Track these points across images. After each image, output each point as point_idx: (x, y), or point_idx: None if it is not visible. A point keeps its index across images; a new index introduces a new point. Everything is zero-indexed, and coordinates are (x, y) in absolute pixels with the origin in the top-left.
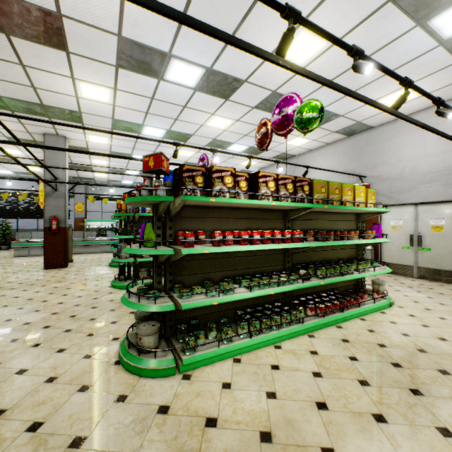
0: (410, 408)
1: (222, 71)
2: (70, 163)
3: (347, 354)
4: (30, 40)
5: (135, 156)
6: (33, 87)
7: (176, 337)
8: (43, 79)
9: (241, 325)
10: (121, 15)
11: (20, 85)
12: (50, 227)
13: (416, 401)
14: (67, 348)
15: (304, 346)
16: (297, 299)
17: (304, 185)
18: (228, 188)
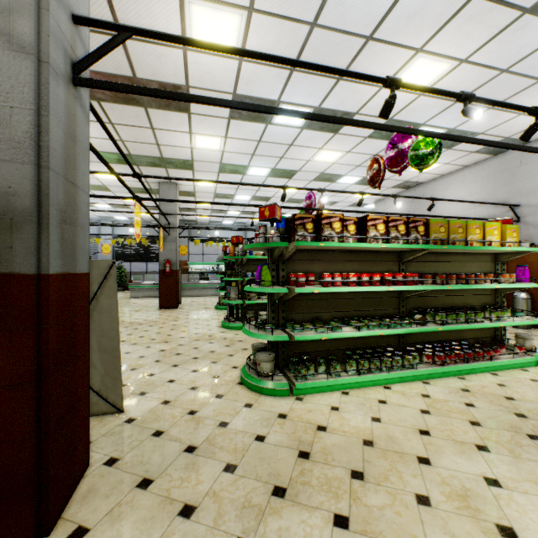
0: (520, 447)
1: (330, 108)
2: (180, 208)
3: (464, 401)
4: (161, 109)
5: (238, 196)
6: (157, 144)
7: (289, 369)
8: (166, 137)
9: (350, 363)
10: (237, 78)
11: (148, 144)
12: (164, 269)
13: (530, 443)
14: (198, 370)
15: (415, 390)
16: (414, 346)
17: (419, 225)
18: (336, 233)
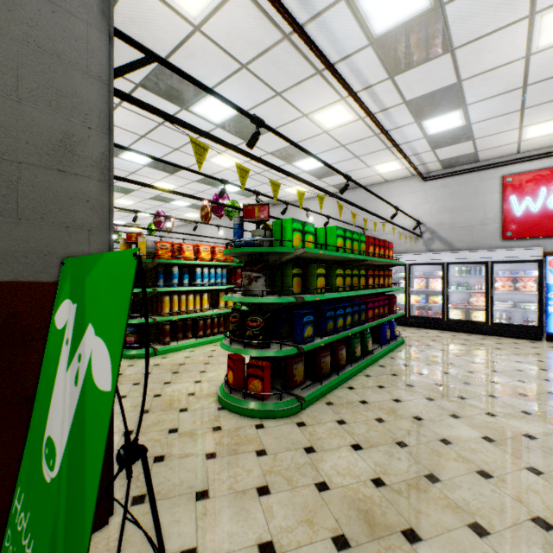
0: None
1: None
2: None
3: None
4: None
5: None
6: None
7: None
8: None
9: None
10: None
11: None
12: None
13: None
14: None
15: None
16: None
17: None
18: None
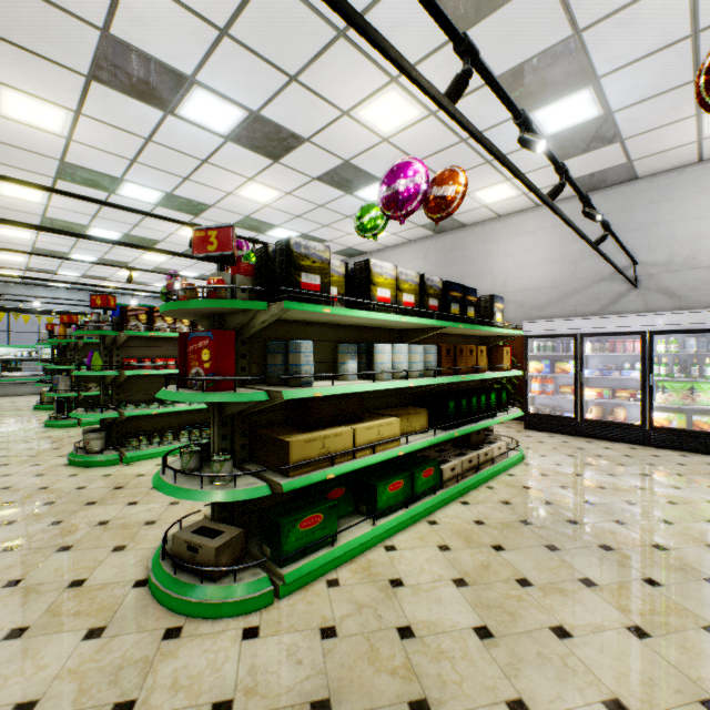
0: None
1: (184, 196)
2: None
3: None
4: None
5: (76, 255)
6: None
7: (123, 446)
8: None
9: (183, 433)
10: (65, 150)
11: None
12: None
13: None
14: (11, 464)
15: None
16: None
17: None
18: (169, 325)
